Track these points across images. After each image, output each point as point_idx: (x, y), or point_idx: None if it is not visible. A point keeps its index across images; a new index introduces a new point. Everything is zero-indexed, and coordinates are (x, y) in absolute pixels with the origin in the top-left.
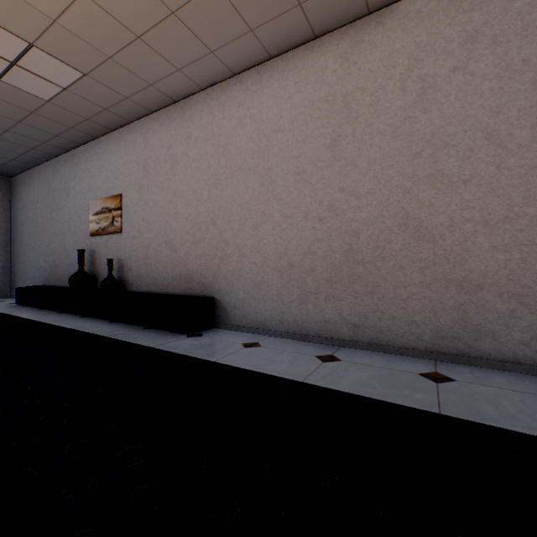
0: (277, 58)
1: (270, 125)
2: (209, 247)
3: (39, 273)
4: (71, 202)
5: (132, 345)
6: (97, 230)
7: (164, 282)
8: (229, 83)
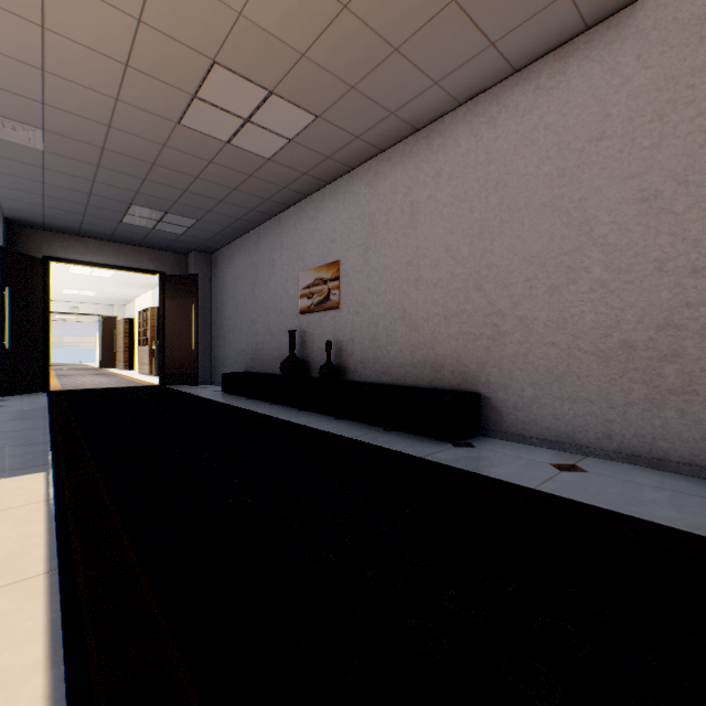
0: (597, 26)
1: (583, 132)
2: (470, 323)
3: (241, 358)
4: (277, 276)
5: (392, 452)
6: (308, 306)
7: (400, 370)
8: (505, 86)
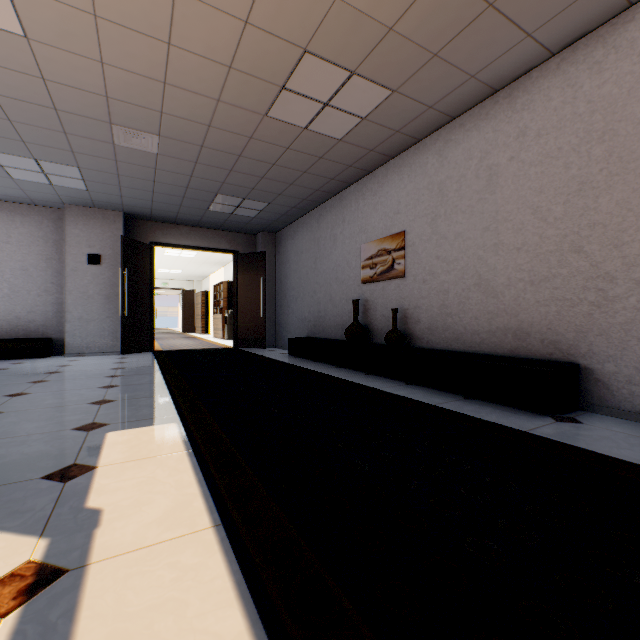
0: None
1: None
2: (565, 288)
3: (303, 325)
4: (338, 249)
5: (489, 423)
6: (371, 276)
7: (474, 337)
8: (615, 24)
